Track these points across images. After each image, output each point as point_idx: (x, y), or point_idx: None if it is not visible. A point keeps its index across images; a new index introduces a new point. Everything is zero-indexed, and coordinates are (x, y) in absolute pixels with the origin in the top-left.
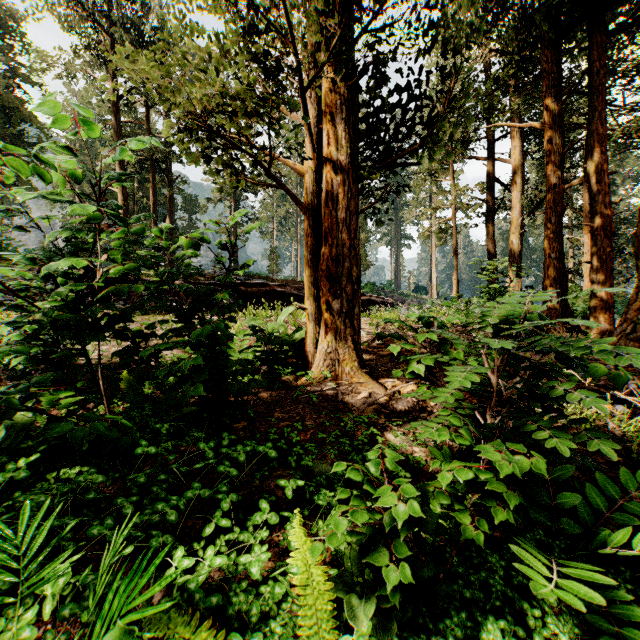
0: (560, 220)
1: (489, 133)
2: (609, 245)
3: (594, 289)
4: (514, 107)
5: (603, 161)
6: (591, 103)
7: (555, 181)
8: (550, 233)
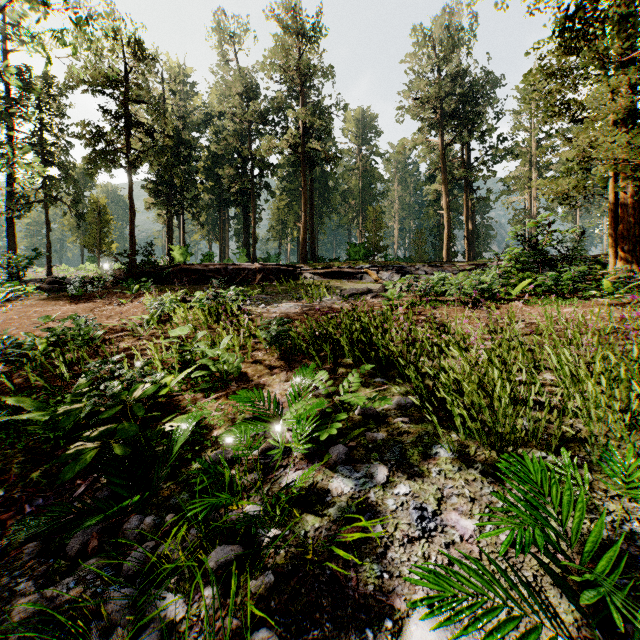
0: None
1: None
2: None
3: None
4: None
5: None
6: None
7: None
8: None
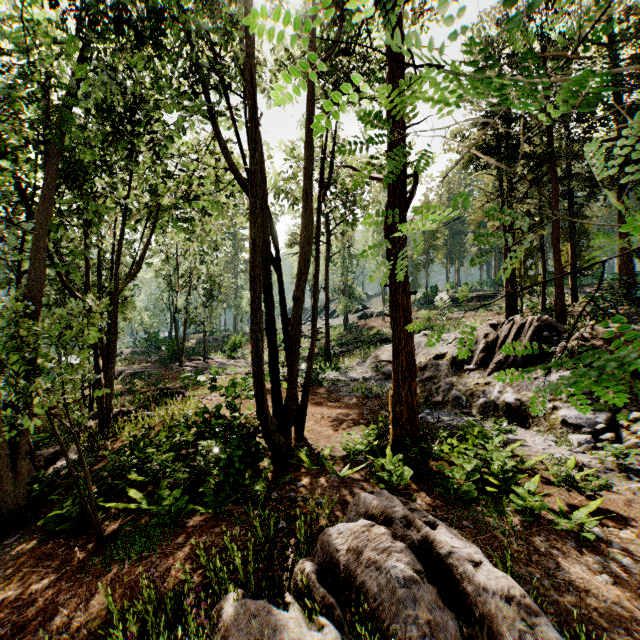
0: None
1: None
2: None
3: None
4: None
5: None
6: None
7: None
8: None
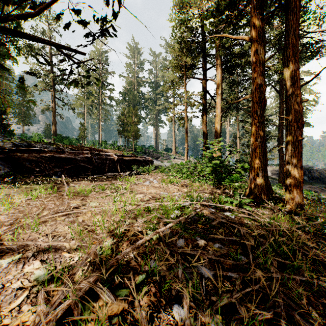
0: (263, 113)
1: (204, 65)
2: (300, 134)
3: (289, 168)
4: (217, 50)
5: (297, 68)
6: (288, 22)
7: (260, 82)
8: (257, 122)
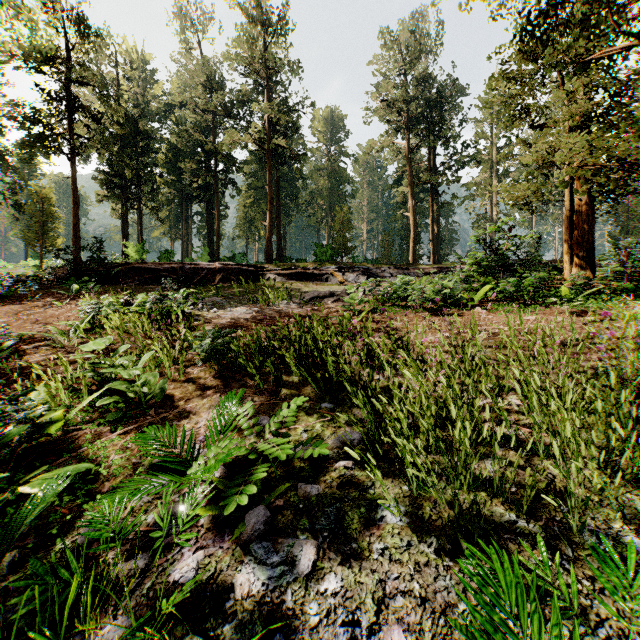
0: None
1: None
2: None
3: None
4: None
5: None
6: None
7: None
8: None
